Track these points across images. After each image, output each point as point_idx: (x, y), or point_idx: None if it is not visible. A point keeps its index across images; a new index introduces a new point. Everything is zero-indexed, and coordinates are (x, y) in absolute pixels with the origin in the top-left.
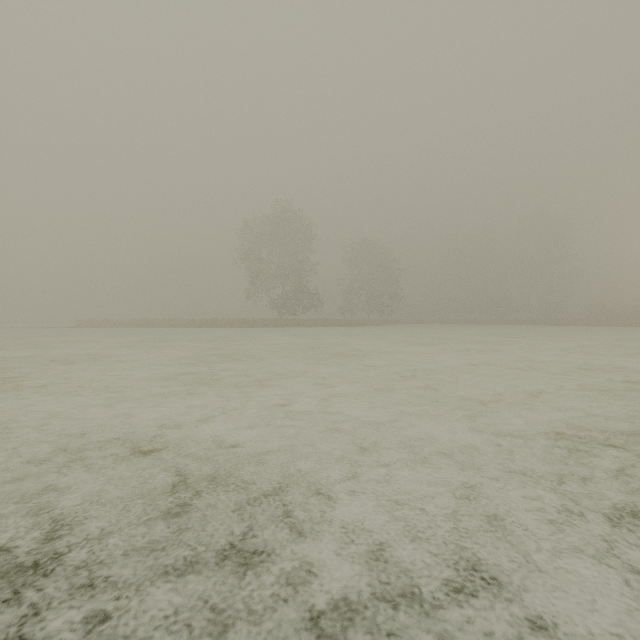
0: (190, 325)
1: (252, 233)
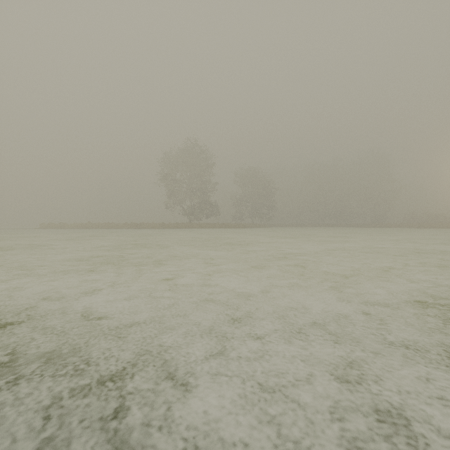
0: (124, 227)
1: (169, 161)
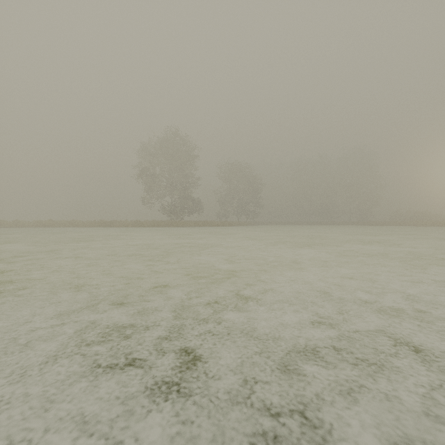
0: (91, 225)
1: (147, 153)
